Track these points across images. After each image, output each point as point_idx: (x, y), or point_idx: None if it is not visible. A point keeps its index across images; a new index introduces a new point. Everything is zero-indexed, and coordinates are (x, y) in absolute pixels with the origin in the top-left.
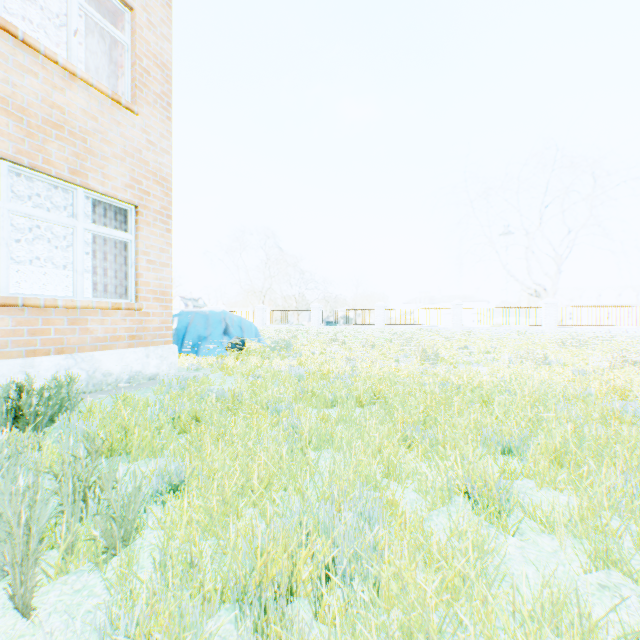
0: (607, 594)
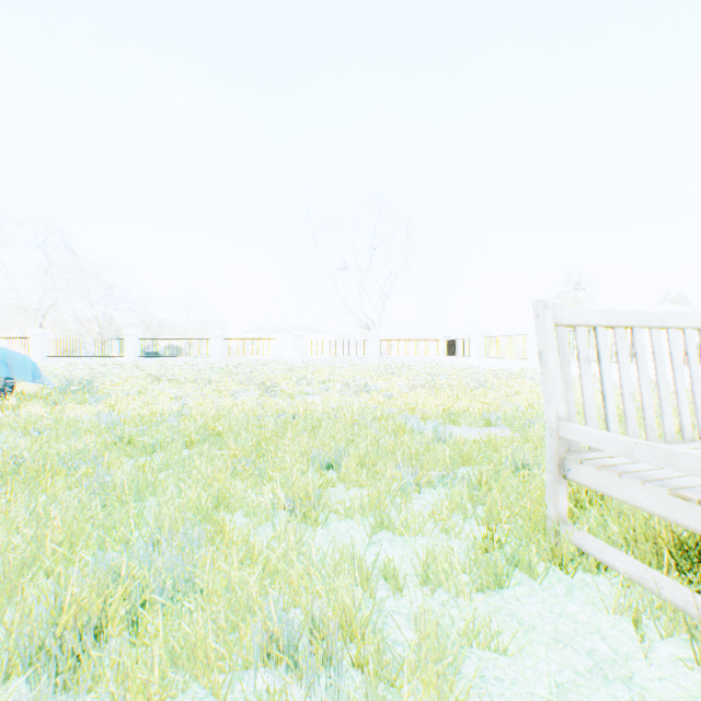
0: (374, 546)
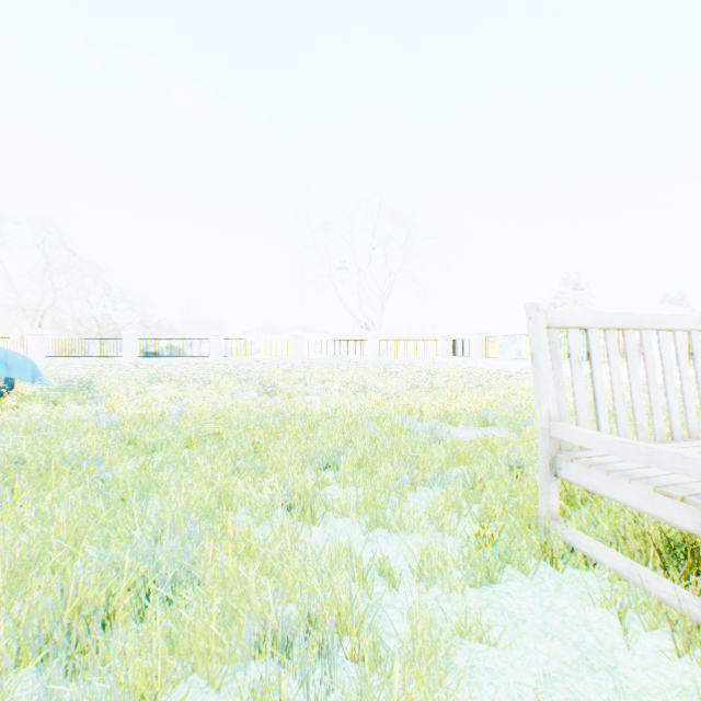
0: (370, 543)
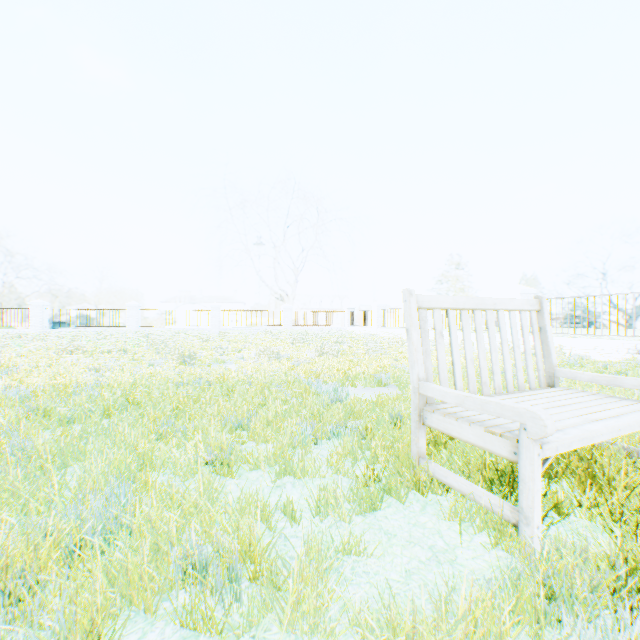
0: (279, 489)
